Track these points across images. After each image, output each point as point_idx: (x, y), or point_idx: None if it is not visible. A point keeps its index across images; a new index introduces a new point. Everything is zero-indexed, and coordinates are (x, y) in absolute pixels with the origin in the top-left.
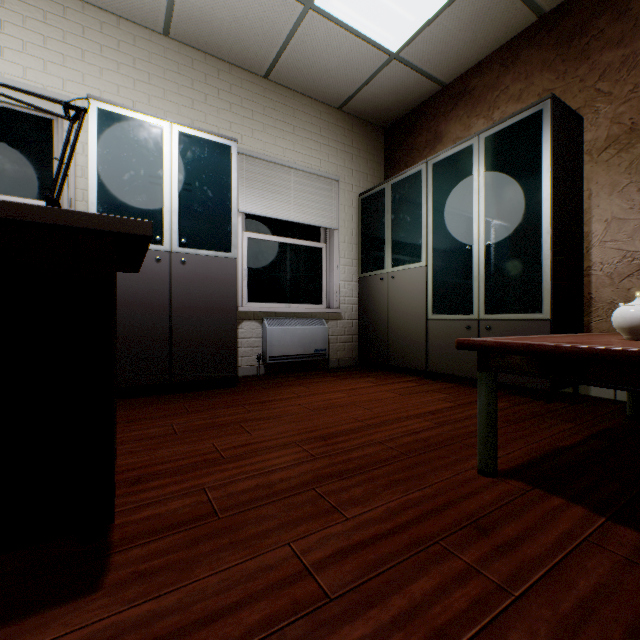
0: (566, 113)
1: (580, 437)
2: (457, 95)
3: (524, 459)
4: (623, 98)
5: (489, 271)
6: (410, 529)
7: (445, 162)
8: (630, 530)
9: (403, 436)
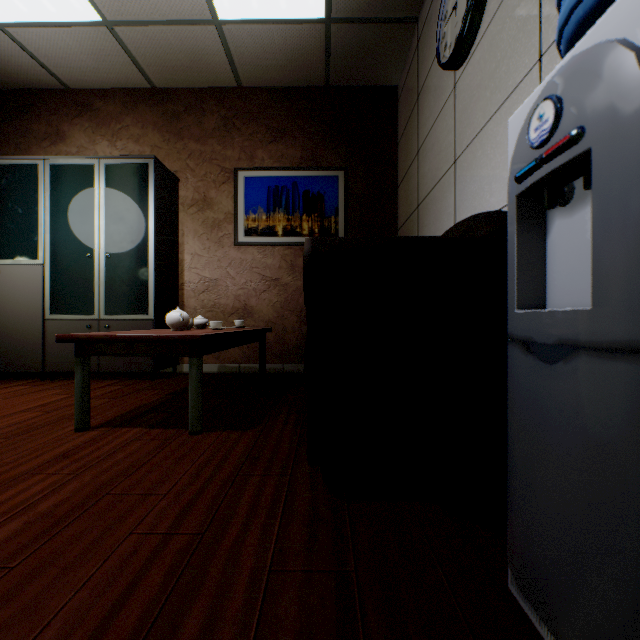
0: (167, 173)
1: (162, 396)
2: (83, 106)
3: (117, 416)
4: (201, 178)
5: (109, 279)
6: (3, 475)
7: (67, 168)
8: (160, 429)
9: (5, 428)
